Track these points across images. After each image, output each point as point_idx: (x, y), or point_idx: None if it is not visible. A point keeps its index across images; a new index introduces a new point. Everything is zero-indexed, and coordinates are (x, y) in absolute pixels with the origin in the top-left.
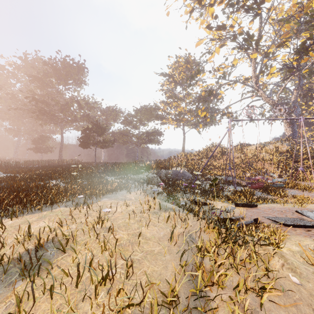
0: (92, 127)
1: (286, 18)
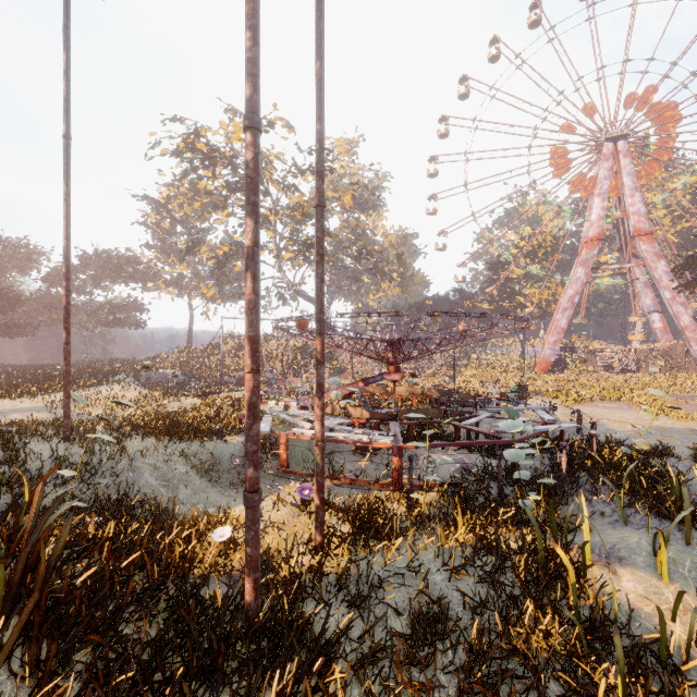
0: None
1: (297, 205)
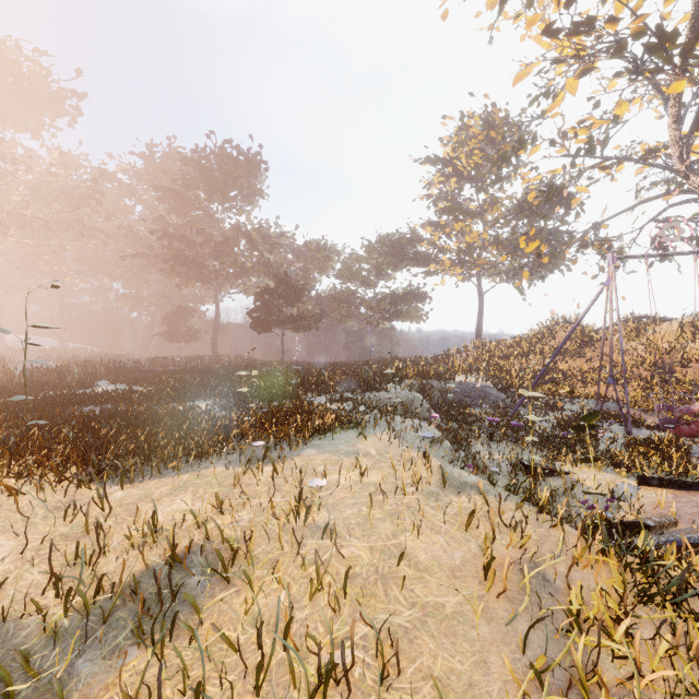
0: (277, 286)
1: None
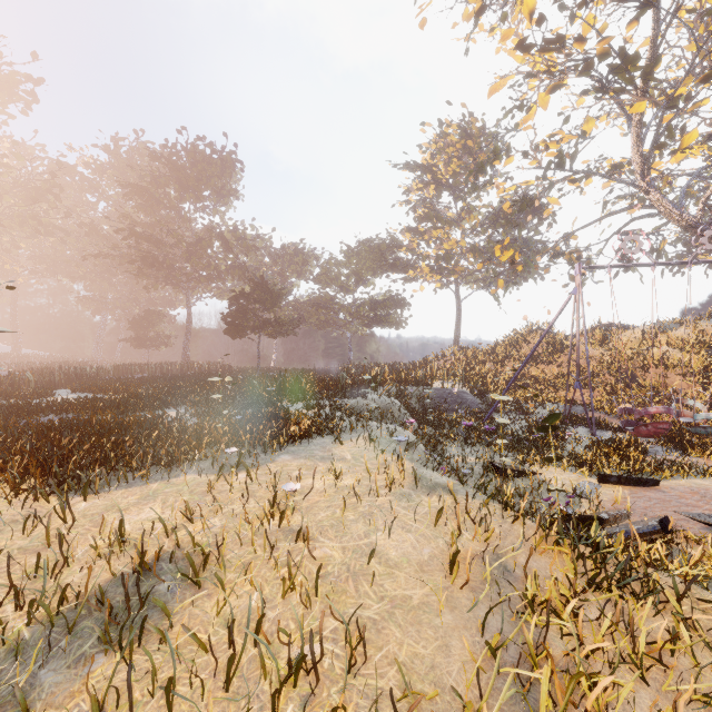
0: (253, 291)
1: None
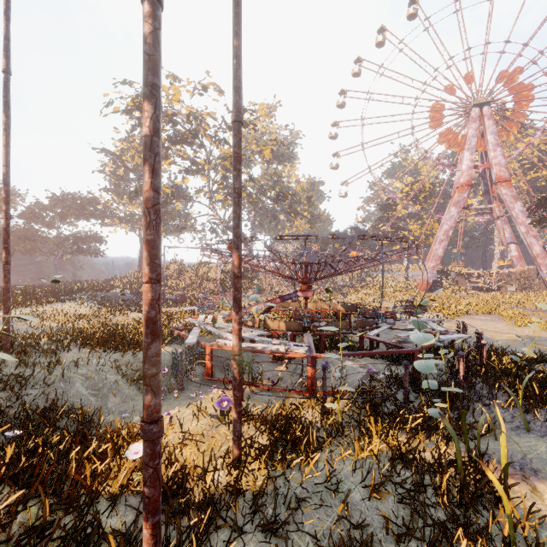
0: None
1: (227, 156)
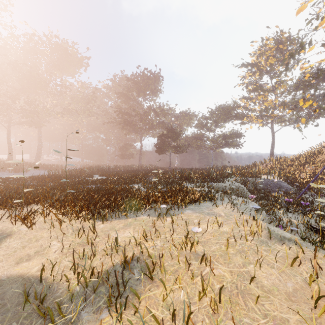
0: (167, 133)
1: None
